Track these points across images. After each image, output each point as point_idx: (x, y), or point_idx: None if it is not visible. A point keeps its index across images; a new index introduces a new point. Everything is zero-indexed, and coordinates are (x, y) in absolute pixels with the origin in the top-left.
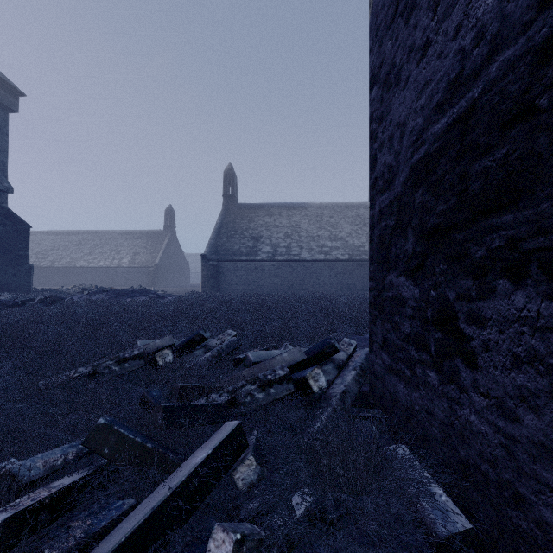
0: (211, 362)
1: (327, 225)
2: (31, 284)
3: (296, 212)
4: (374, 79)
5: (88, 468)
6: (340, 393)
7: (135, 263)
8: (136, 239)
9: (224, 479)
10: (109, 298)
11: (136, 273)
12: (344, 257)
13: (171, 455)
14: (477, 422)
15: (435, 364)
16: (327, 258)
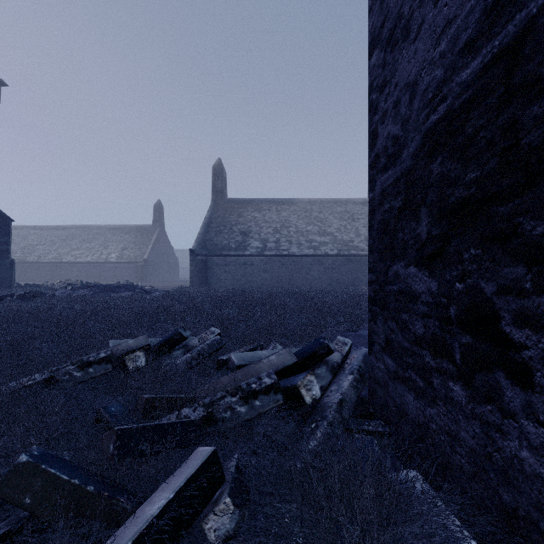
0: (190, 364)
1: (315, 221)
2: (13, 279)
3: (285, 207)
4: (374, 43)
5: (2, 525)
6: (337, 403)
7: (123, 258)
8: (125, 234)
9: (192, 528)
10: (93, 293)
11: (124, 268)
12: (333, 252)
13: (121, 500)
14: (533, 462)
15: (462, 375)
16: (316, 253)
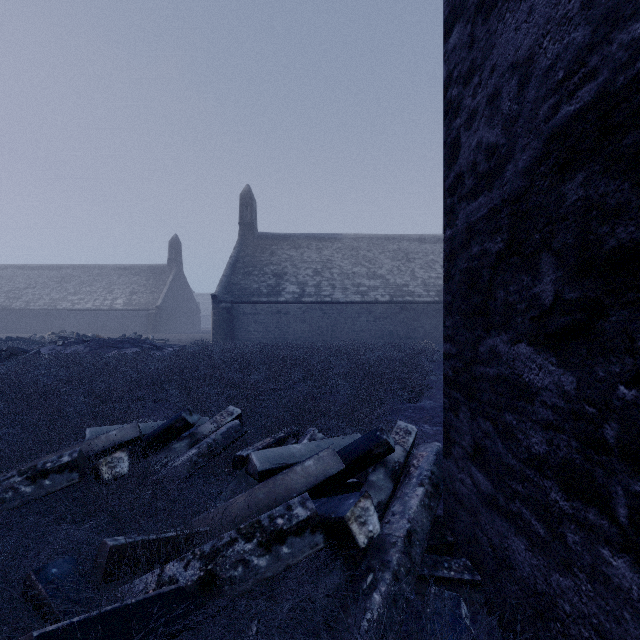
0: (196, 465)
1: (364, 261)
2: None
3: (328, 244)
4: (455, 15)
5: None
6: (403, 537)
7: (131, 304)
8: (134, 276)
9: None
10: (89, 350)
11: (132, 317)
12: (384, 299)
13: None
14: None
15: (633, 547)
16: (365, 300)
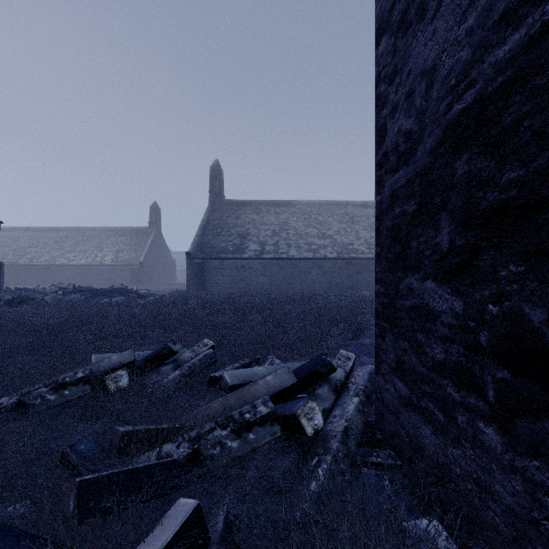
0: (179, 383)
1: (315, 223)
2: (2, 283)
3: (284, 209)
4: (382, 29)
5: None
6: (341, 432)
7: (118, 260)
8: (120, 236)
9: None
10: (85, 298)
11: (119, 271)
12: (332, 256)
13: None
14: None
15: (497, 417)
16: (316, 256)
